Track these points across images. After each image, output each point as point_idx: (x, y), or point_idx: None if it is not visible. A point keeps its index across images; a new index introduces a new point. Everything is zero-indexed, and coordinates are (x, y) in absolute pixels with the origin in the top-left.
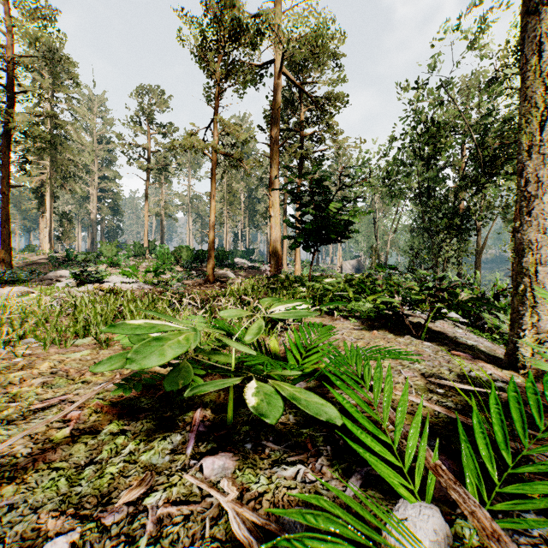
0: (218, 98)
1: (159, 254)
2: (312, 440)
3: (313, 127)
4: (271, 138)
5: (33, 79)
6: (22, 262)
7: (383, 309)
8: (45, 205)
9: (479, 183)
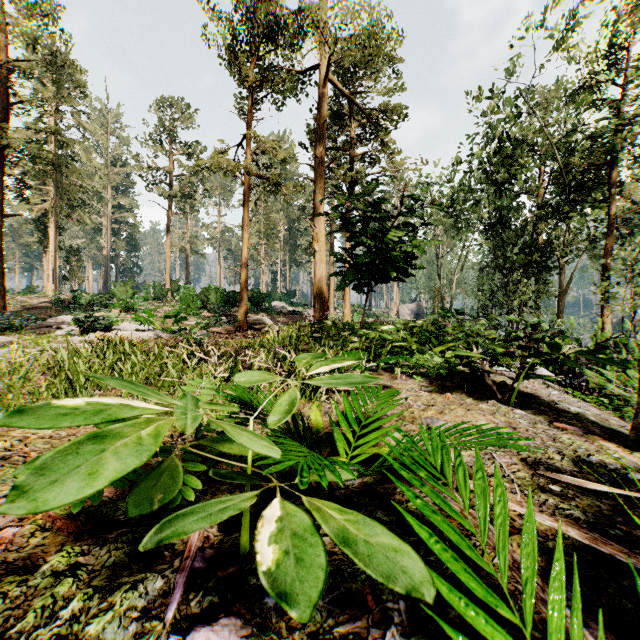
0: (252, 109)
1: (183, 297)
2: (373, 588)
3: (366, 145)
4: (316, 158)
5: (34, 89)
6: (21, 306)
7: (457, 365)
8: (49, 238)
9: (562, 212)
